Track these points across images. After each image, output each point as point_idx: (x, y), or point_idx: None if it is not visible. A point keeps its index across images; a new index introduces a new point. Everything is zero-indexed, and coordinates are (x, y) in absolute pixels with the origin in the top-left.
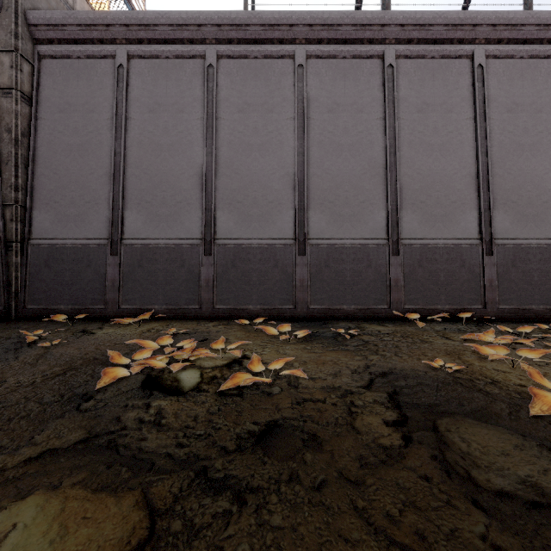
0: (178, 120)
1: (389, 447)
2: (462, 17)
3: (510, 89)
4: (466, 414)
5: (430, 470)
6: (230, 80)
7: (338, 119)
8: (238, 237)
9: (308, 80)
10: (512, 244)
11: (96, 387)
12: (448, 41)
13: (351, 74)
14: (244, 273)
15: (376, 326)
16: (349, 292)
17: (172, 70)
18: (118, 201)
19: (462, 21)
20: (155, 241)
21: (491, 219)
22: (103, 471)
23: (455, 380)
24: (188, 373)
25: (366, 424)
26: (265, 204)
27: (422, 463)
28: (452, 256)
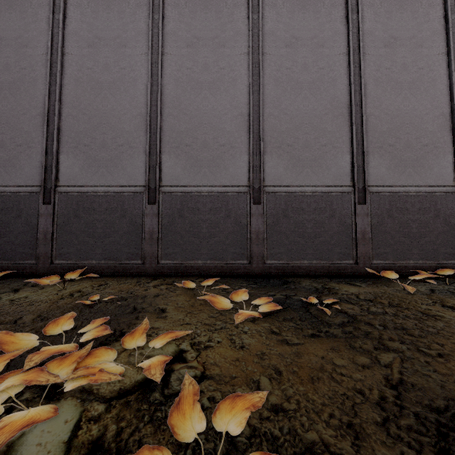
0: (120, 55)
1: None
2: None
3: None
4: None
5: None
6: (177, 12)
7: (297, 54)
8: (185, 184)
9: (264, 12)
10: None
11: None
12: None
13: (311, 5)
14: (192, 224)
15: (348, 287)
16: (311, 245)
17: (114, 1)
18: (52, 143)
19: None
20: (93, 188)
21: None
22: None
23: None
24: (52, 422)
25: None
26: (216, 147)
27: None
28: (425, 205)
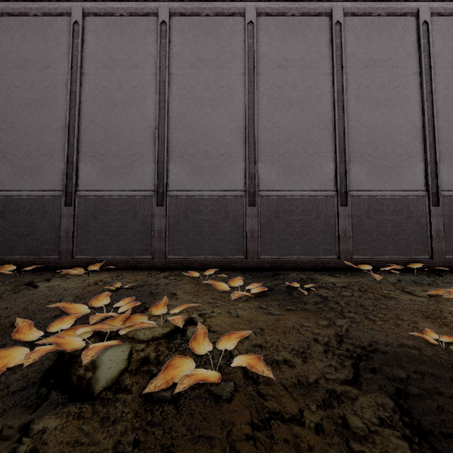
0: (132, 75)
1: None
2: None
3: None
4: None
5: None
6: (182, 37)
7: (287, 74)
8: (189, 188)
9: (258, 37)
10: None
11: None
12: None
13: (300, 31)
14: (195, 224)
15: (328, 278)
16: (299, 242)
17: (126, 27)
18: (73, 153)
19: None
20: (108, 193)
21: (437, 171)
22: None
23: None
24: (114, 351)
25: None
26: (216, 157)
27: None
28: (399, 207)
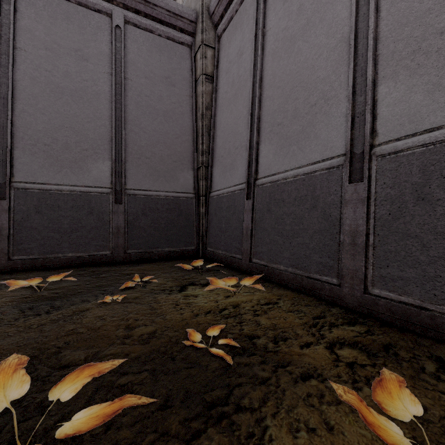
0: None
1: None
2: None
3: None
4: None
5: None
6: None
7: None
8: (436, 123)
9: None
10: None
11: None
12: None
13: None
14: None
15: None
16: None
17: None
18: (254, 136)
19: None
20: (283, 174)
21: None
22: None
23: None
24: None
25: None
26: None
27: None
28: None
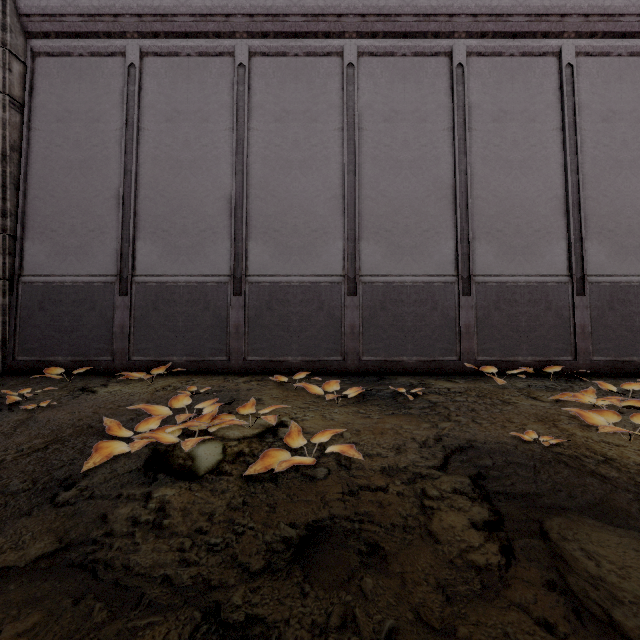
0: (202, 131)
1: (484, 567)
2: (548, 5)
3: (606, 93)
4: (581, 510)
5: (551, 610)
6: (265, 82)
7: (397, 129)
8: (274, 273)
9: (360, 82)
10: (609, 282)
11: (82, 470)
12: (531, 35)
13: (412, 75)
14: (281, 317)
15: (444, 383)
16: (410, 340)
17: (195, 70)
18: (128, 229)
19: (548, 11)
20: (173, 278)
21: (583, 251)
22: (67, 609)
23: (557, 458)
24: (207, 447)
25: (447, 528)
26: (308, 233)
27: (536, 596)
28: (535, 296)
